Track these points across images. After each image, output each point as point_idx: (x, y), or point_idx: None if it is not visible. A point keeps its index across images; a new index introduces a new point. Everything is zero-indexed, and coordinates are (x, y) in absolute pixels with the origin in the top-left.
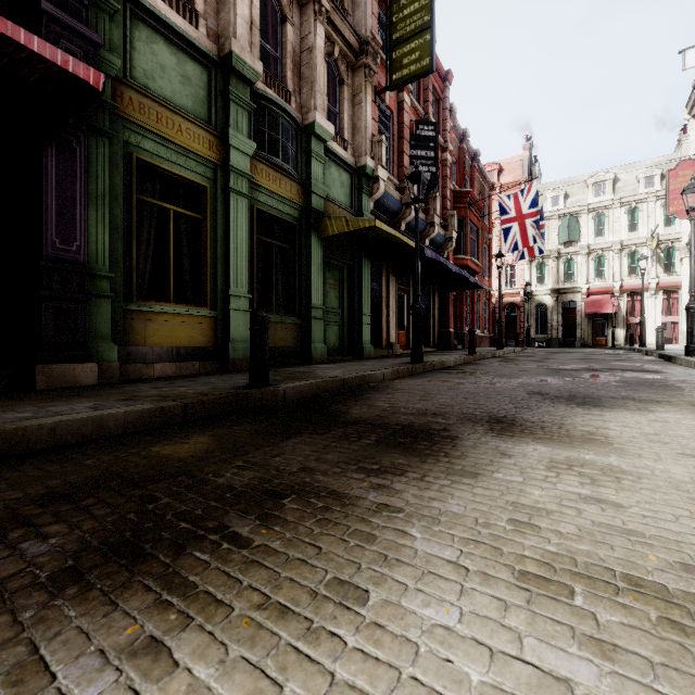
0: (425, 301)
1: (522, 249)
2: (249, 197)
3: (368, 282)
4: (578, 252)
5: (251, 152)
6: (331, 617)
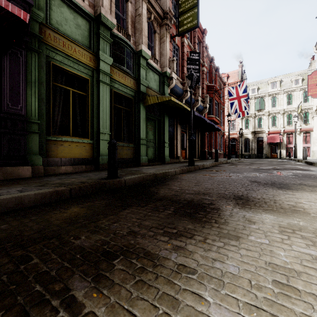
0: (194, 136)
1: (239, 112)
2: (109, 85)
3: (167, 127)
4: (264, 114)
5: (110, 63)
6: None
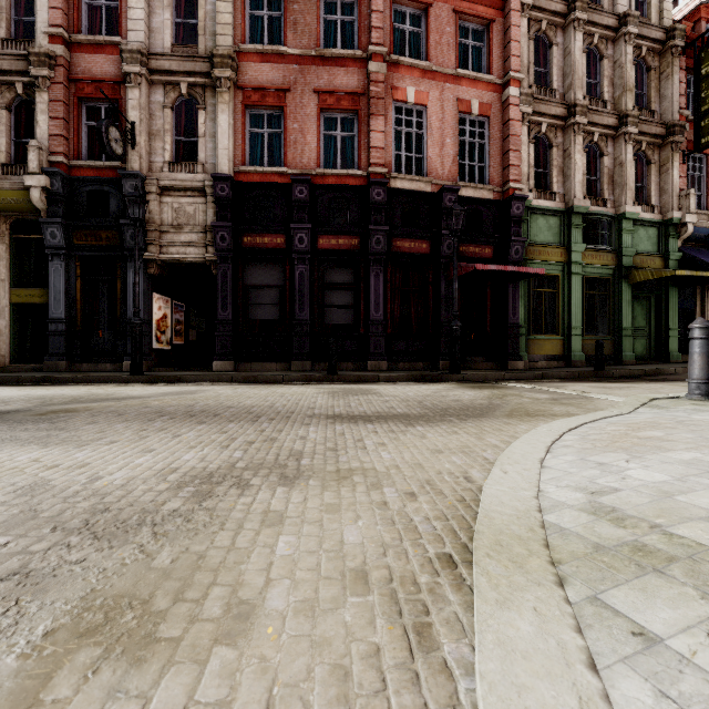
0: None
1: None
2: (581, 274)
3: (675, 305)
4: None
5: (583, 250)
6: (634, 384)
